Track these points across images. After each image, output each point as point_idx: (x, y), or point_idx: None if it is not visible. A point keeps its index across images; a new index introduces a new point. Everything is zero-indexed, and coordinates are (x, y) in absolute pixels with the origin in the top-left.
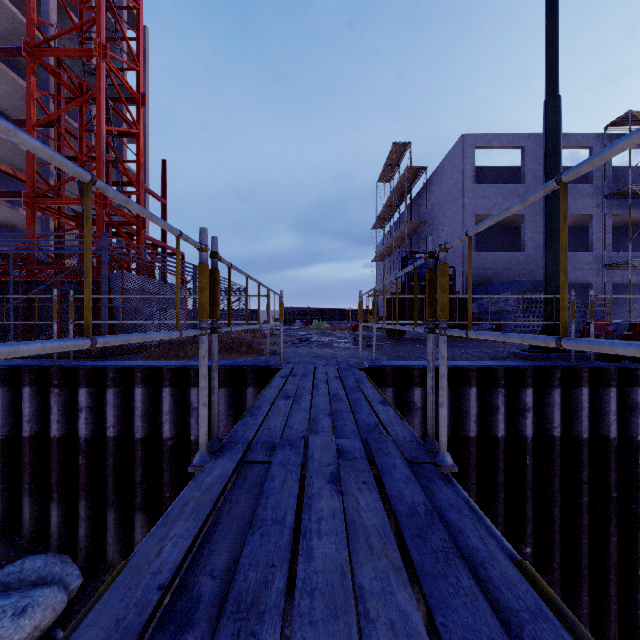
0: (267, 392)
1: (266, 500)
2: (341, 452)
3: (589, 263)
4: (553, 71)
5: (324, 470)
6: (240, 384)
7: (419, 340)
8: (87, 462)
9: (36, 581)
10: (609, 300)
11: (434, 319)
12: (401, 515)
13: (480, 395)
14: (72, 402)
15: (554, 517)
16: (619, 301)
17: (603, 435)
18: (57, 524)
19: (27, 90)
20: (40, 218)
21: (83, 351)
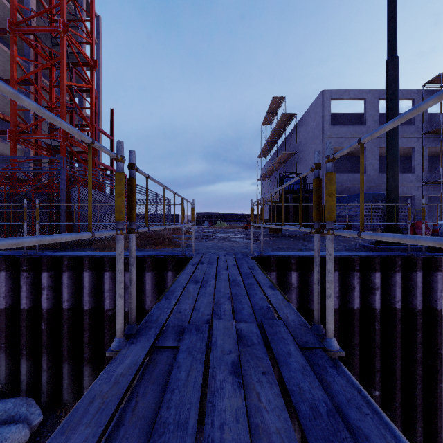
0: (180, 278)
1: (171, 396)
2: (241, 337)
3: (412, 181)
4: (393, 38)
5: (226, 358)
6: (162, 269)
7: (292, 236)
8: (48, 327)
9: (6, 420)
10: (426, 207)
11: (320, 221)
12: (304, 417)
13: (341, 277)
14: (37, 282)
15: (396, 368)
16: (432, 208)
17: (432, 307)
18: (26, 374)
19: (10, 56)
20: (24, 149)
21: (48, 244)
